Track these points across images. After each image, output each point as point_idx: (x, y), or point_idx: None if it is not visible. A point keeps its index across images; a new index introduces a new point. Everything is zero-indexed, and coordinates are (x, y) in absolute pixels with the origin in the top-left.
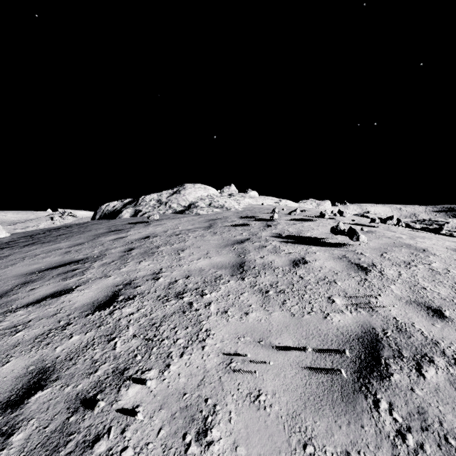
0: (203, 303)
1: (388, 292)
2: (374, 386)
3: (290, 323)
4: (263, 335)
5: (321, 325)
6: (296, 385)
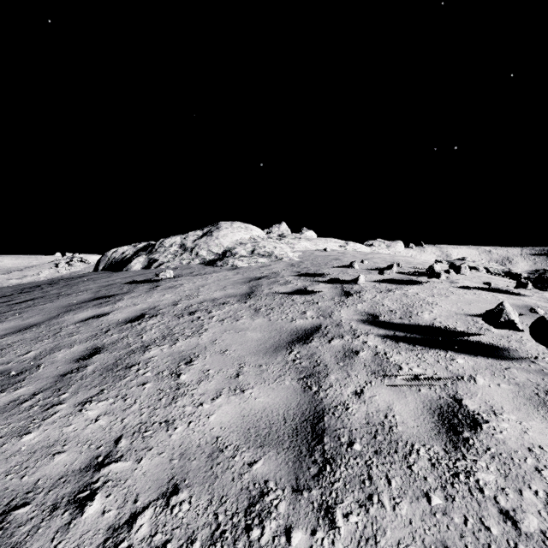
0: None
1: None
2: None
3: None
4: None
5: None
6: None
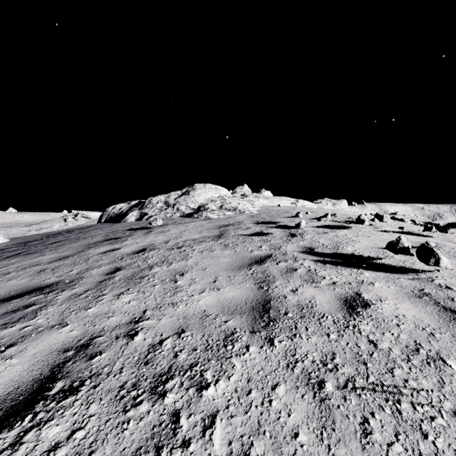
0: (199, 418)
1: None
2: None
3: None
4: None
5: None
6: None
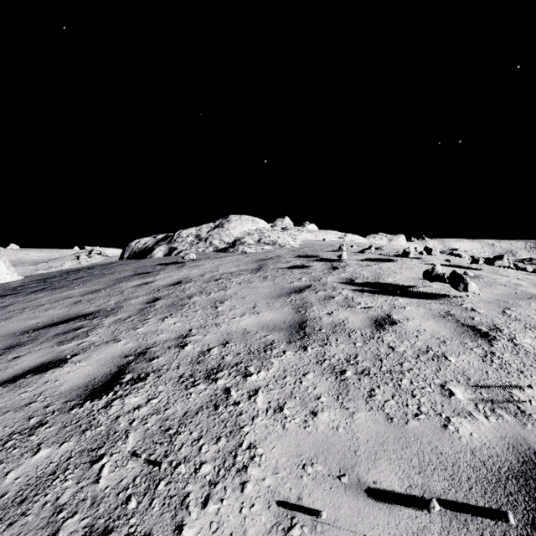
0: (246, 391)
1: None
2: None
3: (387, 437)
4: (345, 462)
5: (442, 444)
6: None
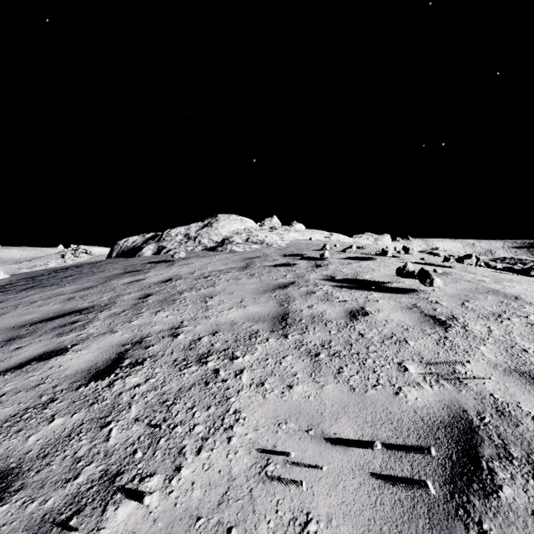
0: (233, 371)
1: (478, 356)
2: (476, 508)
3: (349, 402)
4: (313, 421)
5: (392, 406)
6: (361, 505)
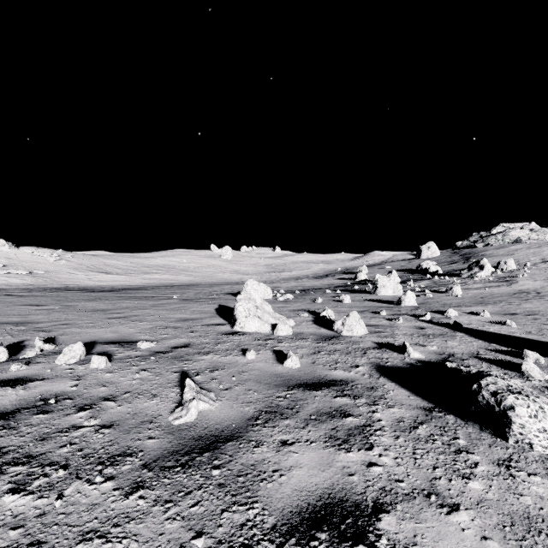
0: None
1: None
2: None
3: None
4: None
5: None
6: None
